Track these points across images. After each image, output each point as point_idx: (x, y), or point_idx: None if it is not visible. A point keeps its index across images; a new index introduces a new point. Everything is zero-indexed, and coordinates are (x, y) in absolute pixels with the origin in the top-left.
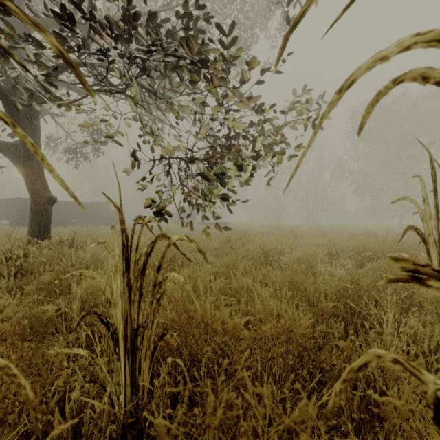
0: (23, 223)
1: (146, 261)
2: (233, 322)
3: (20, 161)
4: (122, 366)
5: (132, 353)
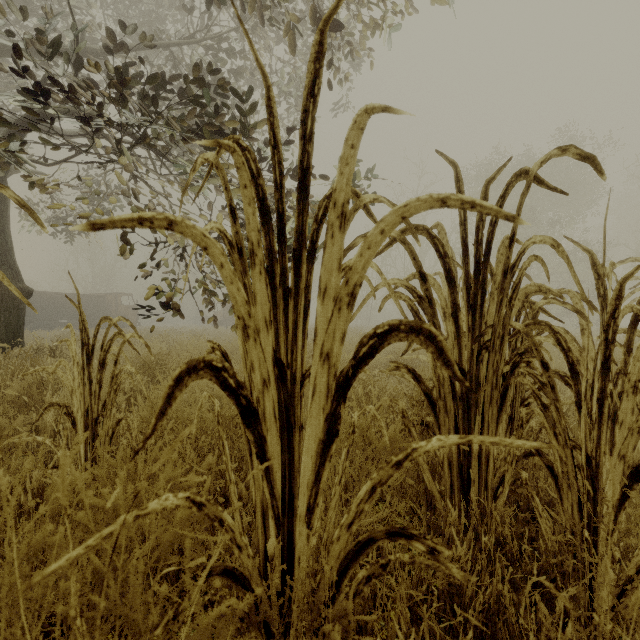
0: None
1: (105, 357)
2: (202, 417)
3: None
4: (82, 449)
5: (93, 439)
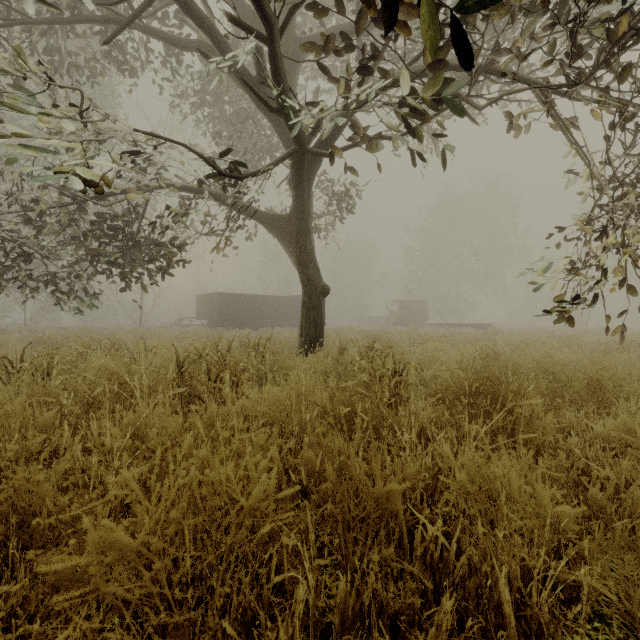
0: (221, 324)
1: None
2: None
3: (291, 238)
4: None
5: None
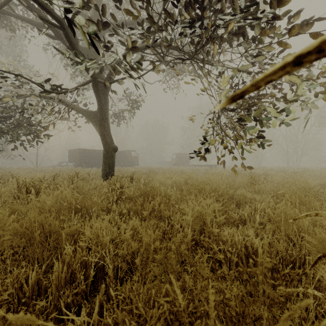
0: (81, 165)
1: None
2: None
3: (97, 123)
4: None
5: None
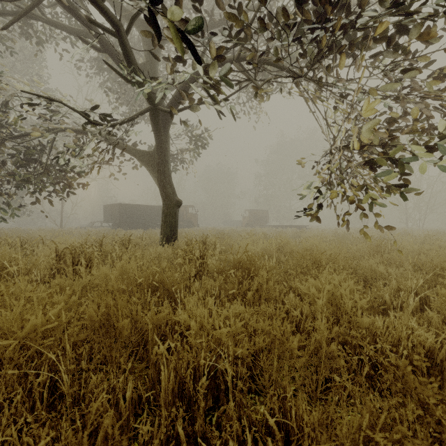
0: (121, 226)
1: None
2: None
3: (155, 167)
4: None
5: None
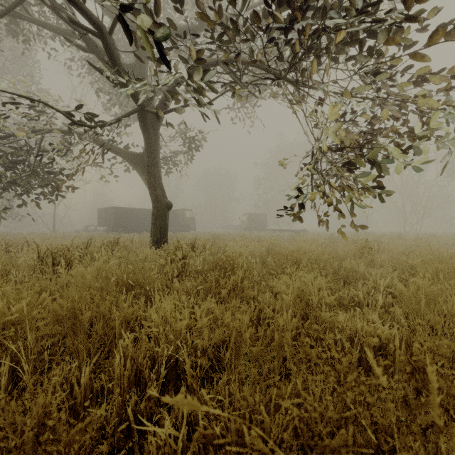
0: (116, 230)
1: None
2: None
3: (144, 169)
4: None
5: None
